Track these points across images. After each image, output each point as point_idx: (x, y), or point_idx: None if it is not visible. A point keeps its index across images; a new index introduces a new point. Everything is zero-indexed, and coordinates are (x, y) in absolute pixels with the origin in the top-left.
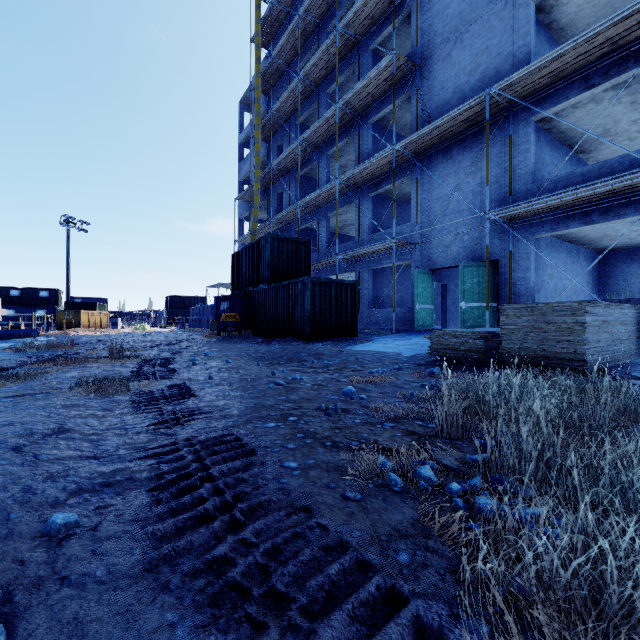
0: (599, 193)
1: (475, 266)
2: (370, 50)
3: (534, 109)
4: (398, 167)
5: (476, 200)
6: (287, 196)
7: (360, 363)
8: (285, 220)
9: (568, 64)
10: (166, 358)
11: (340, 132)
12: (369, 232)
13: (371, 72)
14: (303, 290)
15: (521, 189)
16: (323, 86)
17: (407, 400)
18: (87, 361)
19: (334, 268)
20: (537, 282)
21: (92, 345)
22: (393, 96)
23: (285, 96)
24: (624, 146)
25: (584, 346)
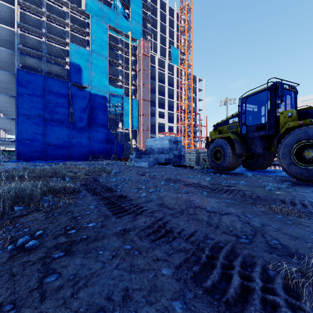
0: None
1: None
2: None
3: None
4: None
5: None
6: None
7: None
8: None
9: None
10: None
11: None
12: None
13: None
14: None
15: None
16: None
17: None
18: None
19: None
20: None
21: None
22: None
23: None
24: None
25: None
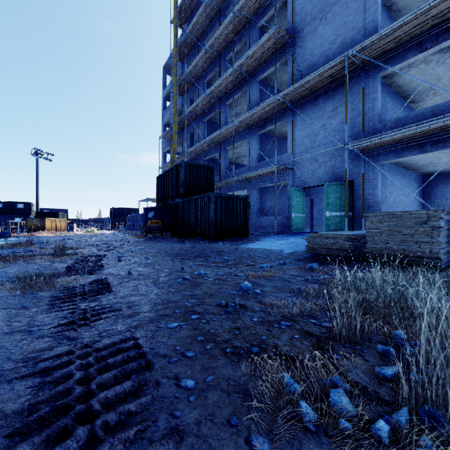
0: (432, 129)
1: (336, 185)
2: (257, 27)
3: (380, 68)
4: (278, 112)
5: (336, 136)
6: (197, 135)
7: (252, 259)
8: (195, 152)
9: (407, 32)
10: (99, 255)
11: (235, 88)
12: (257, 160)
13: (258, 42)
14: (208, 202)
15: (371, 127)
16: (223, 54)
17: (296, 295)
18: (32, 258)
19: (231, 187)
20: (381, 197)
21: (47, 244)
22: (275, 59)
23: (195, 62)
24: (443, 98)
25: (439, 246)
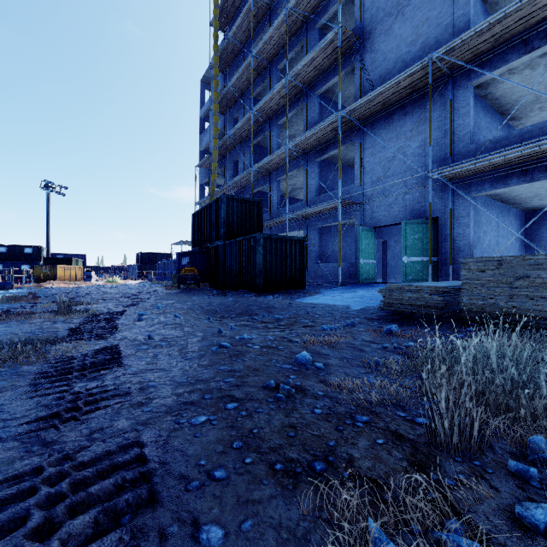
0: (542, 151)
1: (416, 223)
2: (317, 28)
3: (473, 74)
4: (343, 133)
5: (417, 162)
6: (242, 163)
7: (311, 317)
8: (240, 184)
9: (509, 28)
10: (116, 312)
11: (289, 104)
12: (316, 194)
13: (318, 45)
14: (255, 246)
15: (461, 150)
16: (274, 63)
17: (373, 371)
18: (28, 317)
19: (284, 227)
20: (474, 238)
21: (56, 297)
22: (339, 66)
23: (240, 72)
24: None
25: None
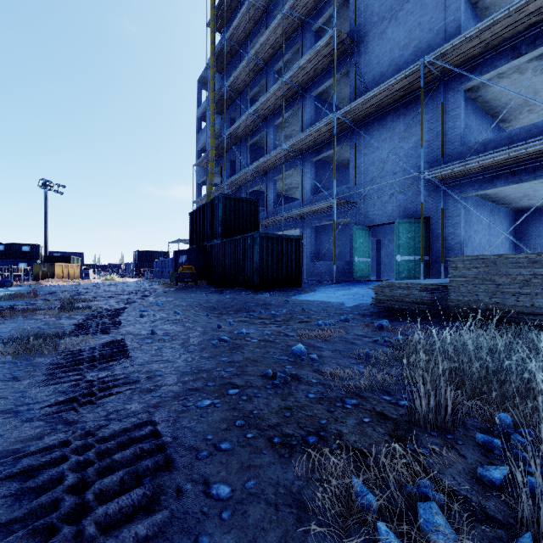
0: (528, 153)
1: (409, 222)
2: (312, 31)
3: (464, 78)
4: (338, 134)
5: (409, 163)
6: (239, 162)
7: (306, 314)
8: (237, 183)
9: (498, 34)
10: (118, 309)
11: (285, 104)
12: (311, 193)
13: (314, 48)
14: (252, 244)
15: (452, 152)
16: (270, 64)
17: (363, 361)
18: (33, 313)
19: (280, 225)
20: (465, 237)
21: (56, 295)
22: (334, 69)
23: (237, 73)
24: (540, 115)
25: (542, 299)
